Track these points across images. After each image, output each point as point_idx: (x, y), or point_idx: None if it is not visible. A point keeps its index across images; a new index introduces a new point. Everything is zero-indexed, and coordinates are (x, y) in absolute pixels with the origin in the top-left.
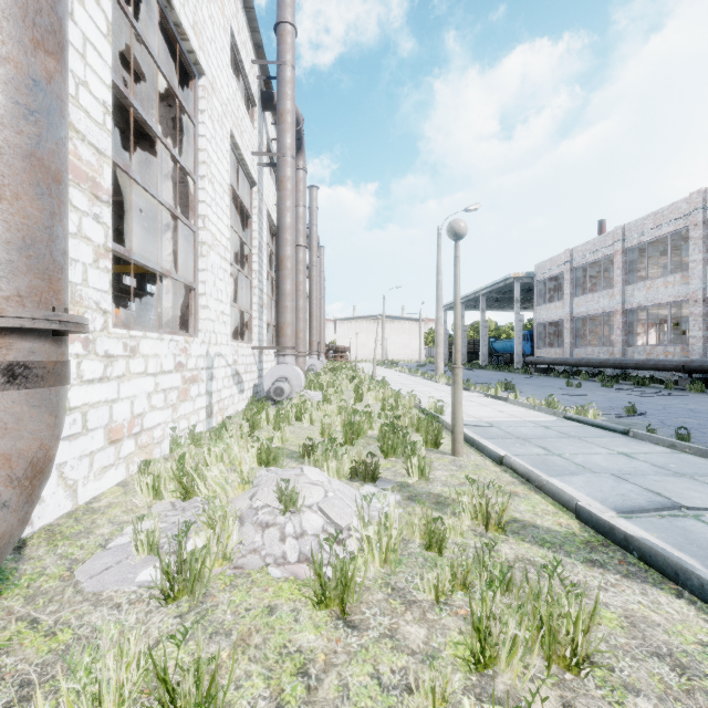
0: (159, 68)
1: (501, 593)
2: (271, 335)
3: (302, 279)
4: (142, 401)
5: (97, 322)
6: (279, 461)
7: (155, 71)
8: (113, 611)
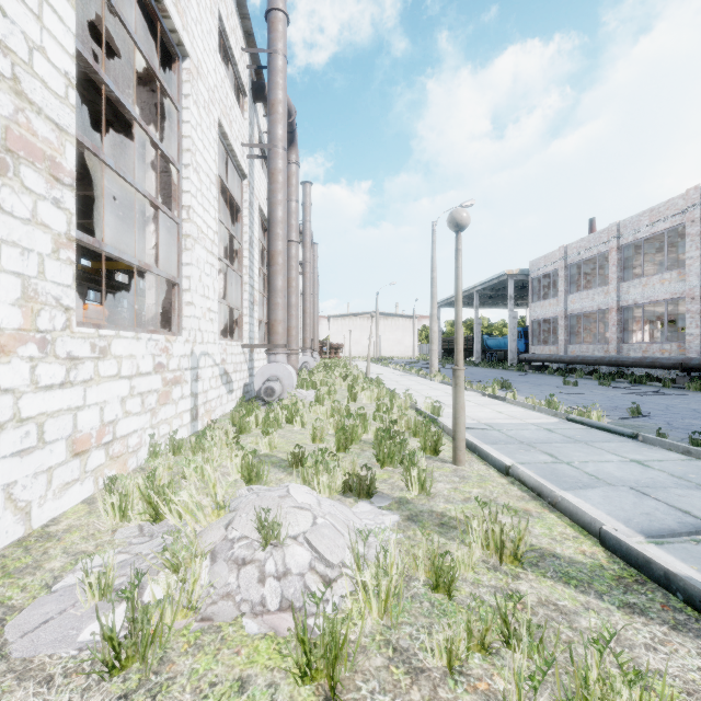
0: (137, 44)
1: (528, 656)
2: (263, 333)
3: (295, 275)
4: (114, 406)
5: (58, 320)
6: (262, 478)
7: (132, 48)
8: (41, 688)
